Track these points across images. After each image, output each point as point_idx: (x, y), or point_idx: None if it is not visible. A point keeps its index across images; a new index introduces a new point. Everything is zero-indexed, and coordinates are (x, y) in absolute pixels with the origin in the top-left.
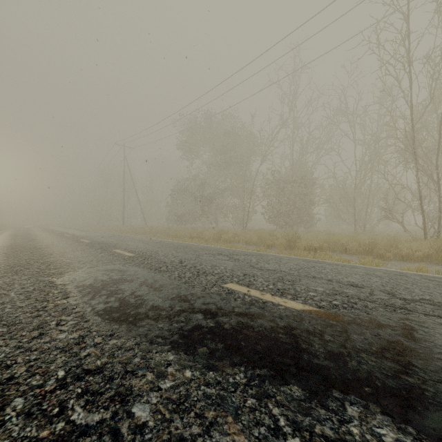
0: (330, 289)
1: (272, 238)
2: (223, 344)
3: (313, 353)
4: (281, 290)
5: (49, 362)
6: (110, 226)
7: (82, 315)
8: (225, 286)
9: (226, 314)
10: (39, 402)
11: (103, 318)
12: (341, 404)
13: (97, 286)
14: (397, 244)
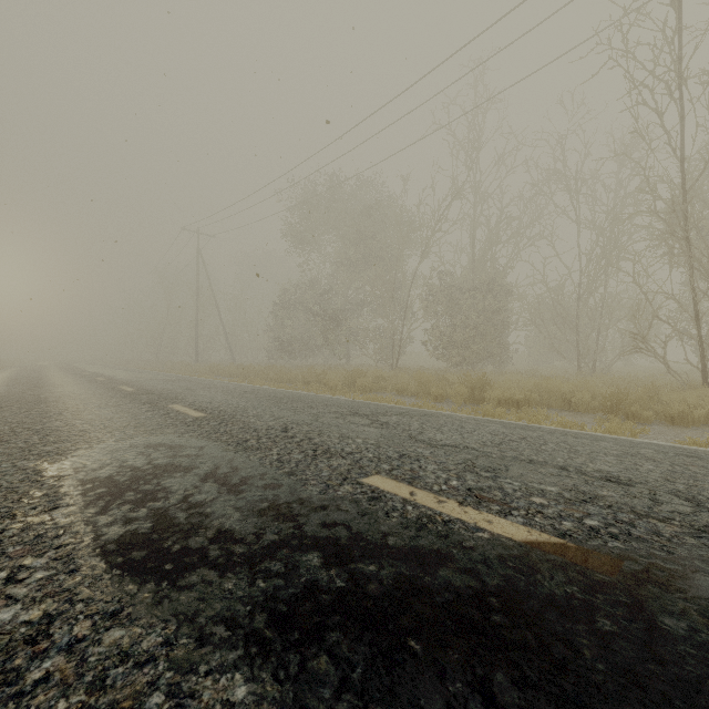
0: (570, 489)
1: (442, 384)
2: (366, 645)
3: (584, 680)
4: (475, 491)
5: None
6: (175, 364)
7: (69, 555)
8: (366, 481)
9: (371, 553)
10: None
11: (111, 562)
12: None
13: (119, 482)
14: (659, 395)
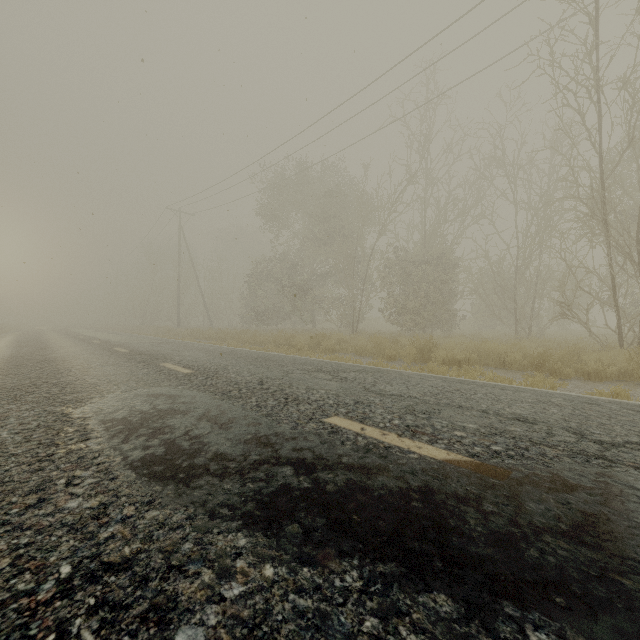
0: (486, 426)
1: (395, 346)
2: (324, 518)
3: (467, 535)
4: (412, 427)
5: (48, 549)
6: (159, 328)
7: (107, 469)
8: (327, 421)
9: (329, 467)
10: (24, 623)
11: (140, 473)
12: (519, 628)
13: (133, 422)
14: (580, 355)
